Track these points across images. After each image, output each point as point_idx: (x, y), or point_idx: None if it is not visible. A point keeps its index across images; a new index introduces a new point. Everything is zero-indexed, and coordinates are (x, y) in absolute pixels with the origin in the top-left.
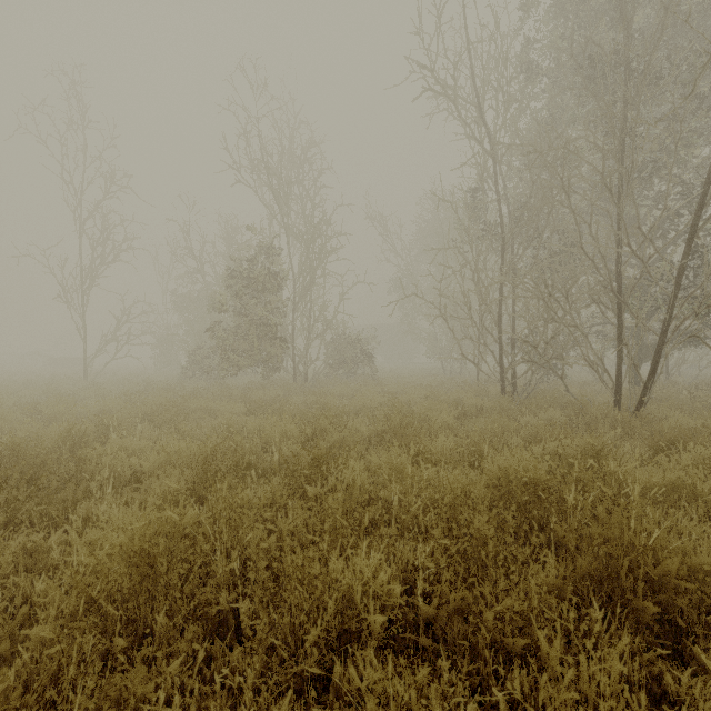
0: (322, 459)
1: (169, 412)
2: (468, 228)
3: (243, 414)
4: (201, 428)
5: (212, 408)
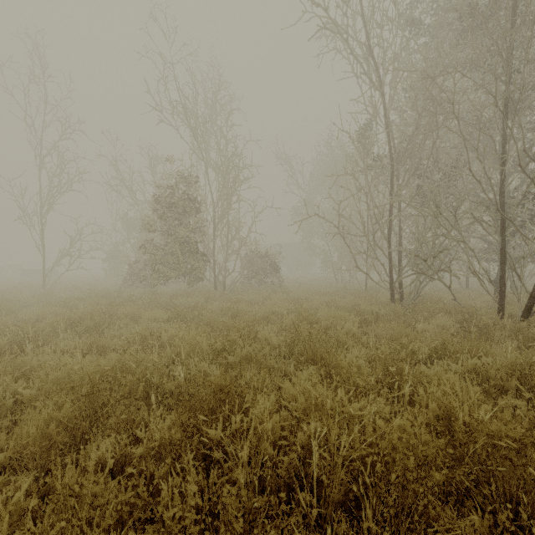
0: (226, 390)
1: (92, 321)
2: (364, 156)
3: (165, 320)
4: (120, 336)
5: (137, 315)
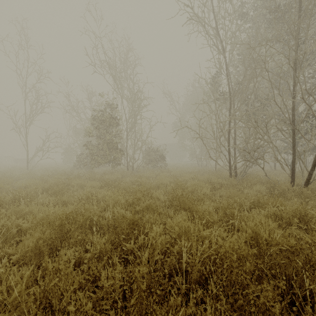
0: (135, 223)
1: (57, 187)
2: (214, 93)
3: (99, 188)
4: (74, 196)
5: (83, 184)
